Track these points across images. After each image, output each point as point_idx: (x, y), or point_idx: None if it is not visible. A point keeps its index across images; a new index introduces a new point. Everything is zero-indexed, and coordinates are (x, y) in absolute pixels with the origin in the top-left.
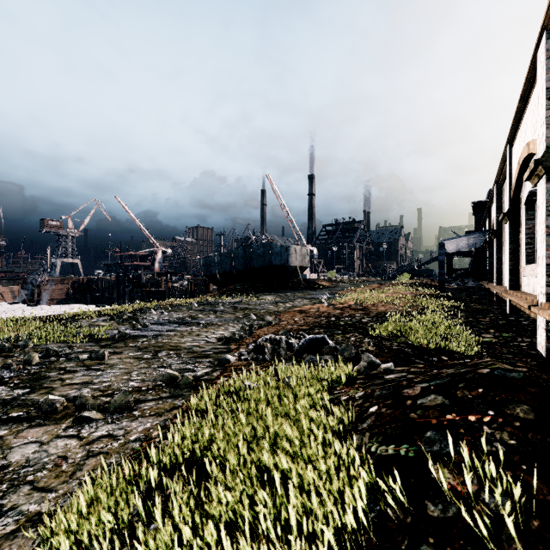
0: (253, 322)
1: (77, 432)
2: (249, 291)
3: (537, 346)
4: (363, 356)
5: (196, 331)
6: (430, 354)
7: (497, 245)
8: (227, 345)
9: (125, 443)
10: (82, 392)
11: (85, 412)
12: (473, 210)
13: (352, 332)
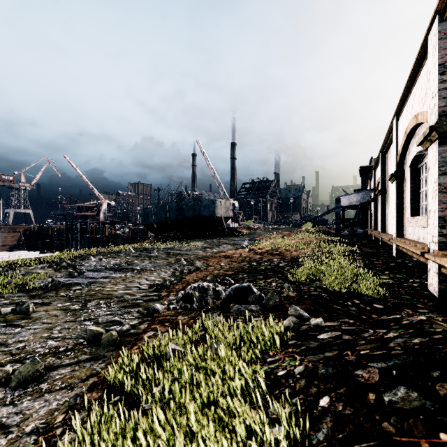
0: (183, 268)
1: None
2: (181, 238)
3: (428, 287)
4: (291, 308)
5: (130, 277)
6: (344, 298)
7: (382, 200)
8: (158, 292)
9: (16, 438)
10: None
11: None
12: (360, 172)
13: (273, 276)
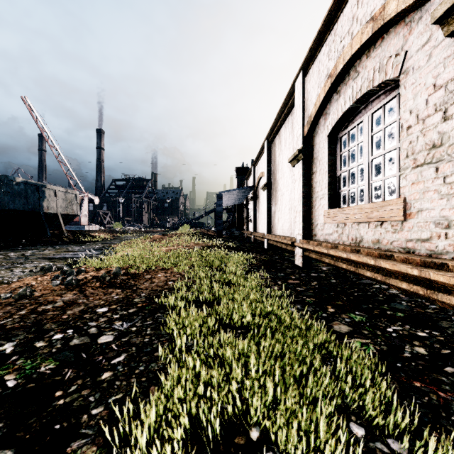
0: None
1: None
2: None
3: None
4: None
5: None
6: None
7: (268, 196)
8: None
9: None
10: None
11: None
12: (237, 173)
13: None
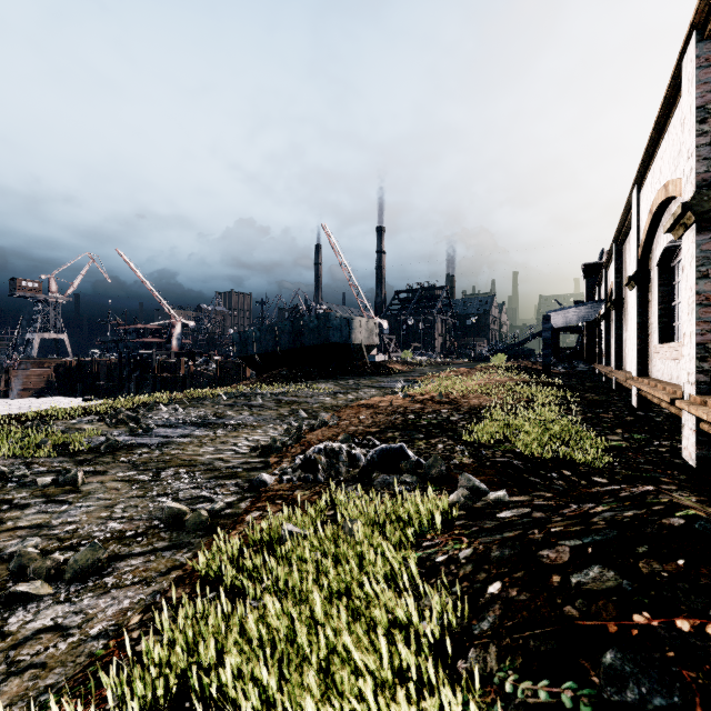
0: (302, 422)
1: (1, 623)
2: (299, 378)
3: (682, 453)
4: (461, 478)
5: (221, 436)
6: (548, 467)
7: (617, 318)
8: (264, 458)
9: (79, 641)
10: (25, 544)
11: (21, 584)
12: (584, 274)
13: (439, 435)
